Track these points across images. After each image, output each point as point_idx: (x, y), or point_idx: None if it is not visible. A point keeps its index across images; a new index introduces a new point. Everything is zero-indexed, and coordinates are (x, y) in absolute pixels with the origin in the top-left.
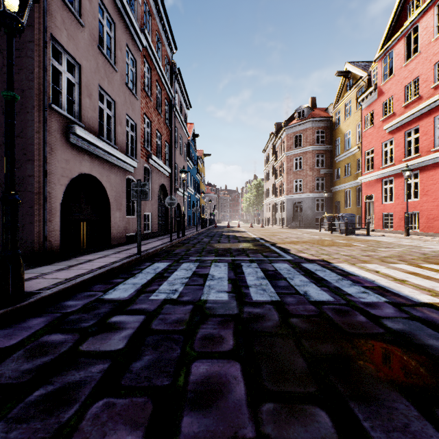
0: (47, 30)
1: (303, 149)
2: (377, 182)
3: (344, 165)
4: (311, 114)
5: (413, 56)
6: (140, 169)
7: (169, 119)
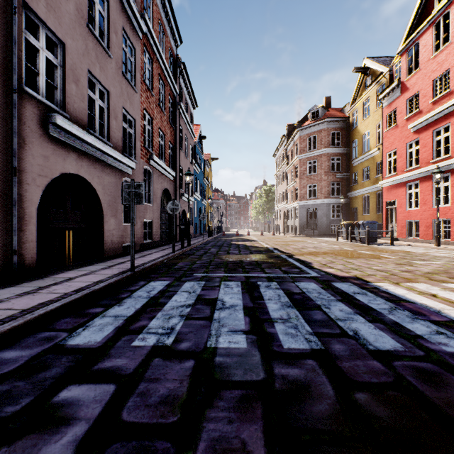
0: None
1: (317, 152)
2: (400, 187)
3: (362, 169)
4: (326, 115)
5: (443, 46)
6: (140, 171)
7: (173, 118)
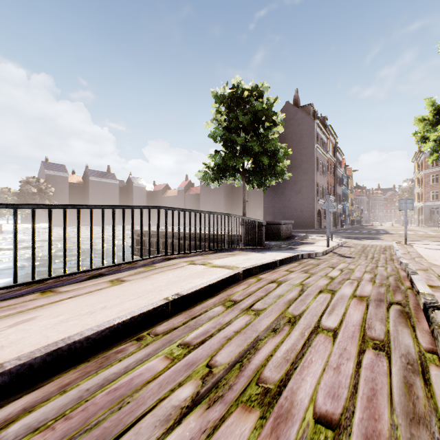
0: (315, 182)
1: (438, 169)
2: None
3: None
4: None
5: None
6: None
7: (333, 173)
